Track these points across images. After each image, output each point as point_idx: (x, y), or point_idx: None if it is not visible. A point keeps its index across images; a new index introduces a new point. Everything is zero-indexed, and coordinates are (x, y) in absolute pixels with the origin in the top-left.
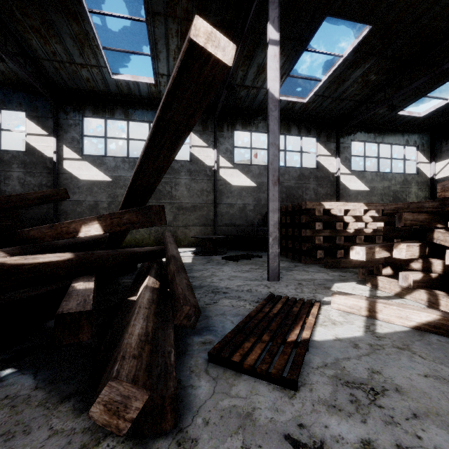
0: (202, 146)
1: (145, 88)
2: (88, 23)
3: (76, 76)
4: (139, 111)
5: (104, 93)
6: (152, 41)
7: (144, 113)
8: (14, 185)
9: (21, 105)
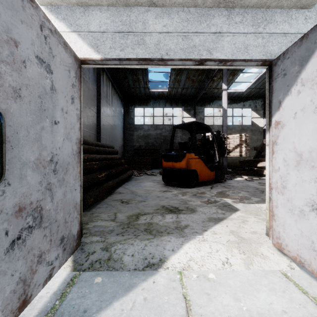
0: (257, 117)
1: (237, 93)
2: (237, 76)
3: (210, 92)
4: (228, 103)
5: (215, 97)
6: (258, 78)
7: (230, 103)
8: (178, 139)
9: (181, 105)
